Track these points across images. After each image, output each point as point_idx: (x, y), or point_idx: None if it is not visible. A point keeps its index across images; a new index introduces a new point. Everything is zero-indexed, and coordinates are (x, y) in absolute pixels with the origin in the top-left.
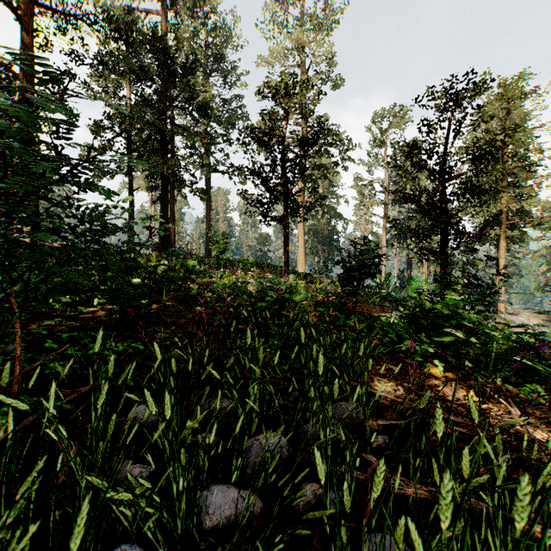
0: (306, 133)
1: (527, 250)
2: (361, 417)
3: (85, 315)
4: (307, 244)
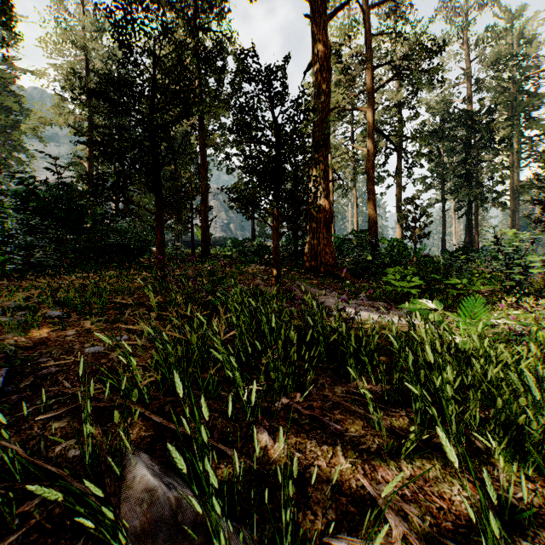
0: None
1: None
2: None
3: None
4: None
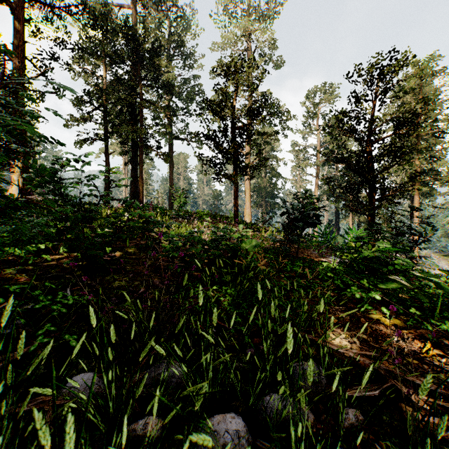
0: (253, 104)
1: (436, 204)
2: (323, 382)
3: (50, 263)
4: (253, 198)
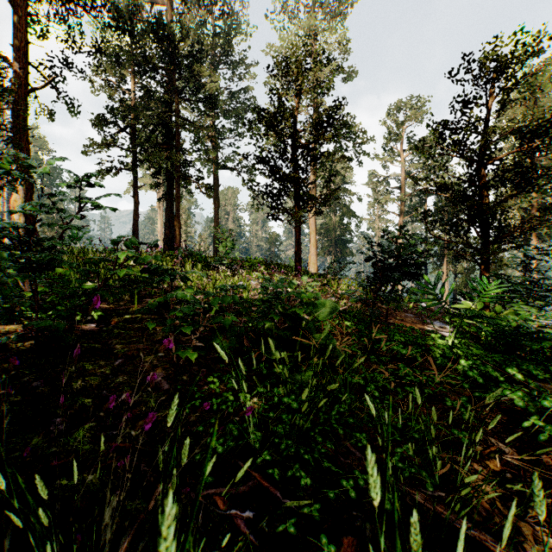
0: (320, 115)
1: None
2: None
3: None
4: (319, 243)
